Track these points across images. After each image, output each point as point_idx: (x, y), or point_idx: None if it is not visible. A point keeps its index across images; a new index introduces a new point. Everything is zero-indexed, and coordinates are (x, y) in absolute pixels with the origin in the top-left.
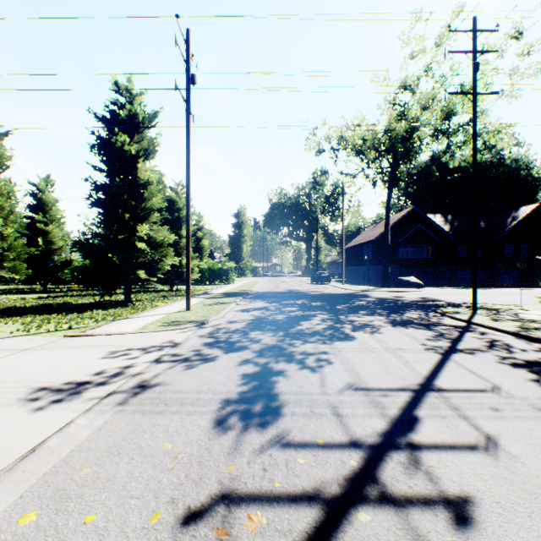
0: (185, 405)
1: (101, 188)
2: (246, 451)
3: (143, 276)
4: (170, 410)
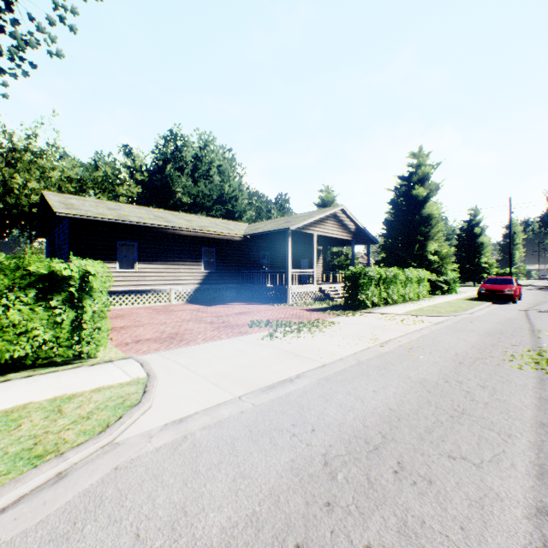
0: (531, 291)
1: (464, 245)
2: (543, 291)
3: (484, 276)
4: (529, 291)
